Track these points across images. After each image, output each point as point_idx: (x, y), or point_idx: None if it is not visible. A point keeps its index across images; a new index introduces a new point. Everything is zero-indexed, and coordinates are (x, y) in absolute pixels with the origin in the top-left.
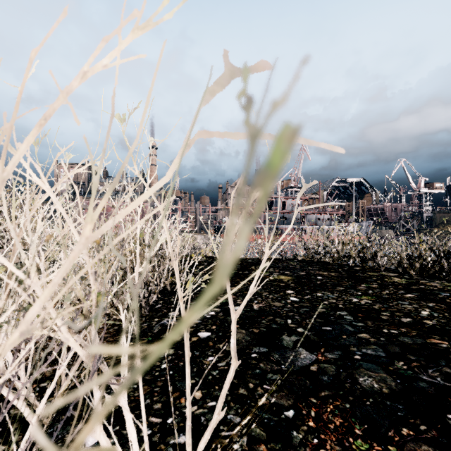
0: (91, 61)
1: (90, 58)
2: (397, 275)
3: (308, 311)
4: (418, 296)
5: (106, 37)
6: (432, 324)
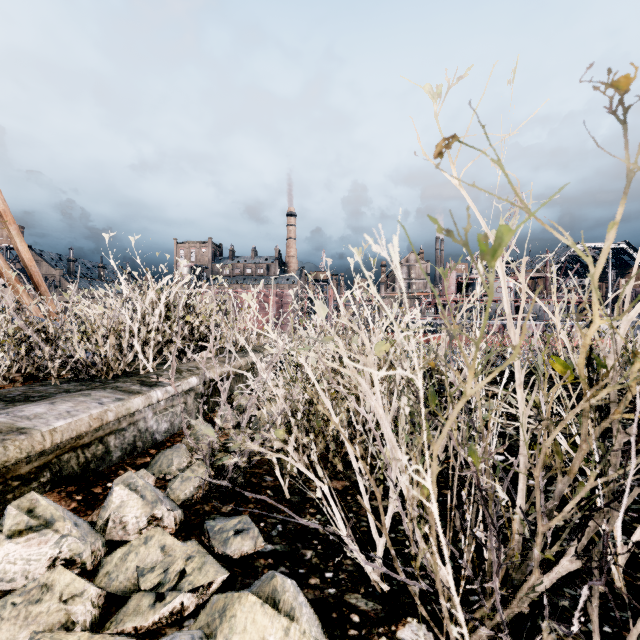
0: None
1: None
2: None
3: None
4: None
5: None
6: None
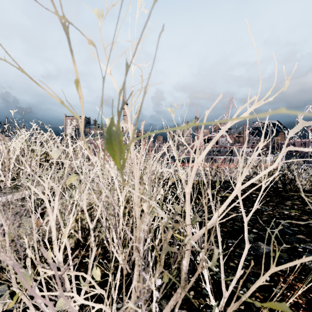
0: (235, 116)
1: (234, 115)
2: None
3: (255, 218)
4: None
5: (241, 107)
6: None
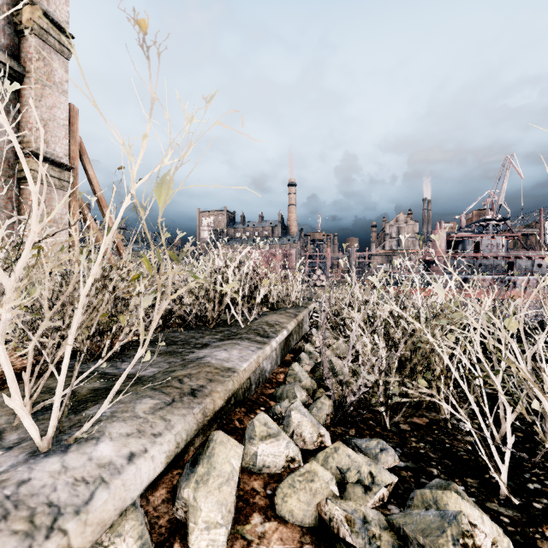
0: None
1: None
2: None
3: None
4: None
5: None
6: None
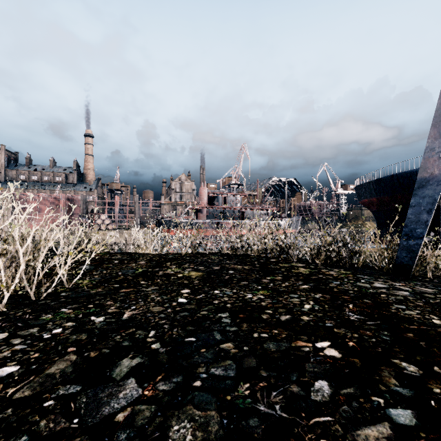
0: None
1: None
2: (304, 266)
3: (186, 315)
4: (312, 286)
5: None
6: (307, 320)
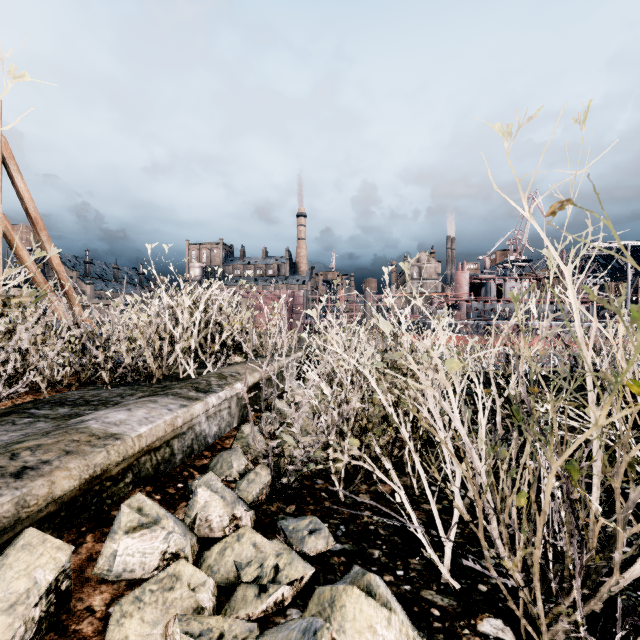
0: None
1: None
2: None
3: None
4: None
5: None
6: None
